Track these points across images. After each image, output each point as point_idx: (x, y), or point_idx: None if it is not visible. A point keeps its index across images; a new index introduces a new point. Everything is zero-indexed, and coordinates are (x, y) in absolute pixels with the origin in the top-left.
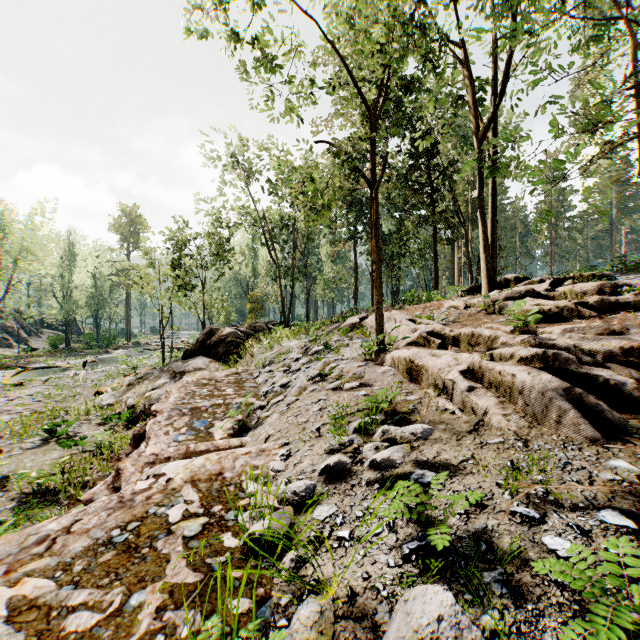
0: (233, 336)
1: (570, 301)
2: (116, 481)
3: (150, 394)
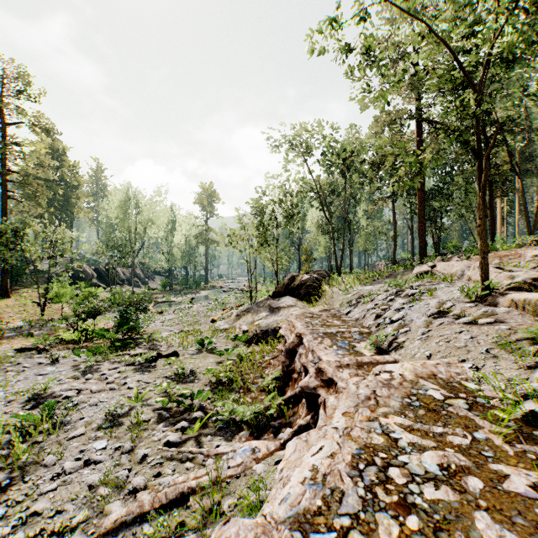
0: (311, 281)
1: None
2: (320, 376)
3: (258, 323)
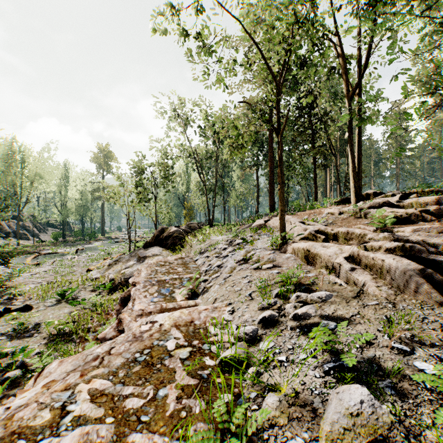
0: (177, 233)
1: (416, 209)
2: (119, 326)
3: (124, 271)
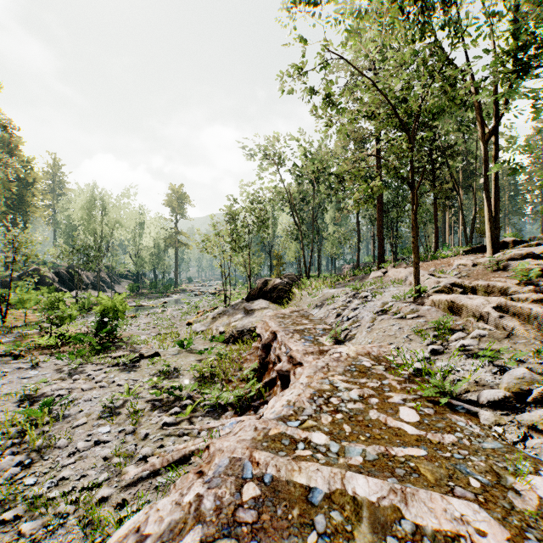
0: (282, 285)
1: None
2: (291, 361)
3: (235, 324)
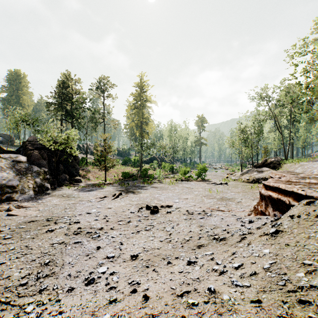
0: (275, 161)
1: None
2: None
3: (254, 176)
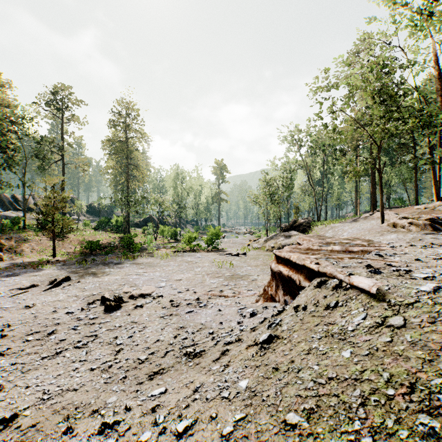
0: (305, 223)
1: None
2: None
3: (280, 242)
